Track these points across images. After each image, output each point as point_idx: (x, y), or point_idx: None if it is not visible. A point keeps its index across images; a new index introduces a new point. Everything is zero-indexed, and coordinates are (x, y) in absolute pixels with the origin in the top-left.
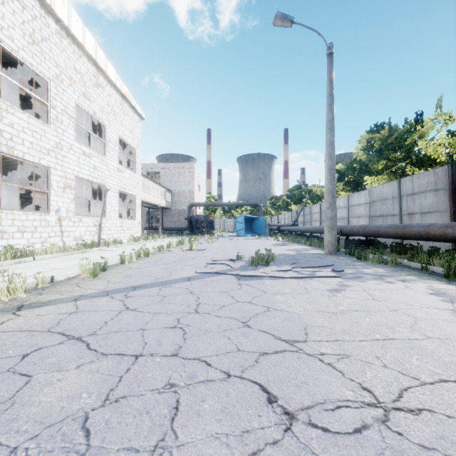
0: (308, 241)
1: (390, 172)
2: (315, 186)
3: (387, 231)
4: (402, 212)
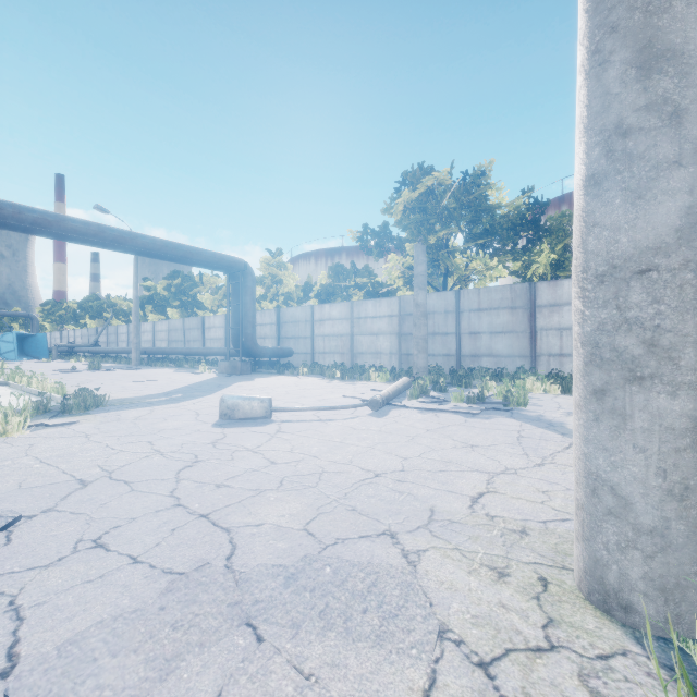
0: (118, 360)
1: (184, 309)
2: (122, 298)
3: (169, 351)
4: (185, 339)
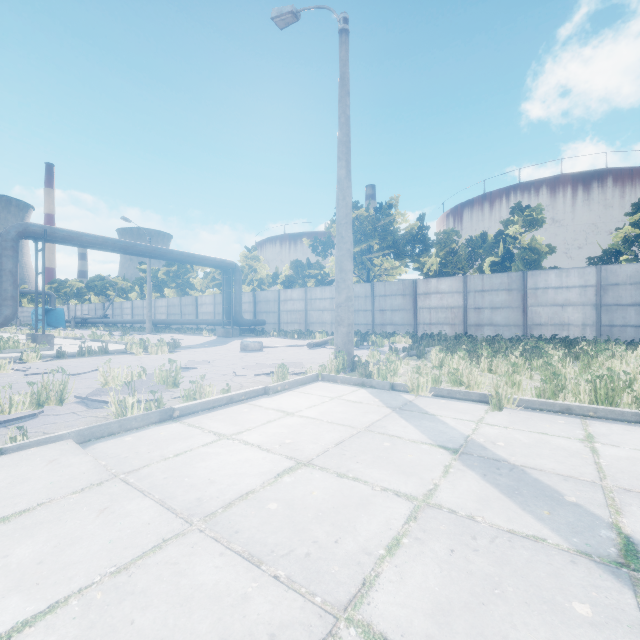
0: (132, 329)
1: (179, 289)
2: (120, 278)
3: (173, 322)
4: (182, 313)
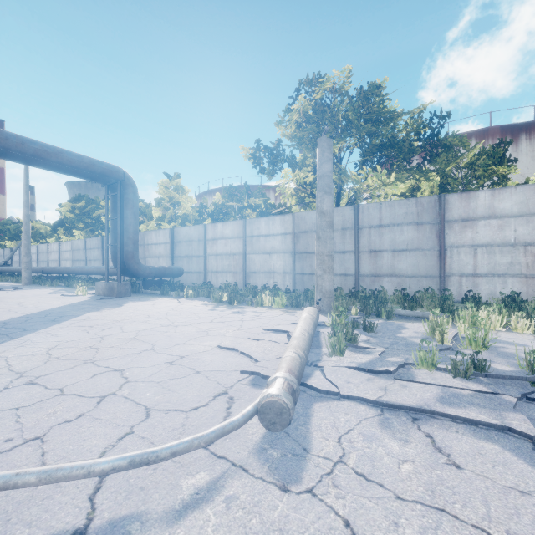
0: (15, 279)
1: (89, 230)
2: (40, 222)
3: (64, 270)
4: (87, 259)
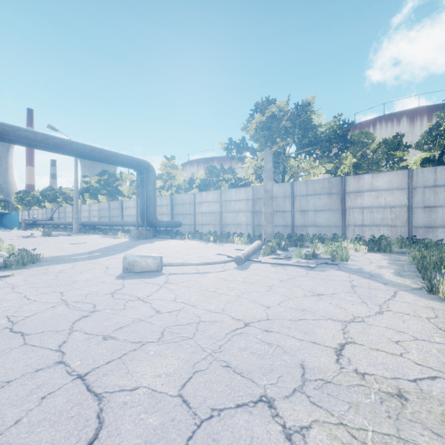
0: (64, 230)
1: (109, 196)
2: (69, 189)
3: (99, 223)
4: (110, 216)
